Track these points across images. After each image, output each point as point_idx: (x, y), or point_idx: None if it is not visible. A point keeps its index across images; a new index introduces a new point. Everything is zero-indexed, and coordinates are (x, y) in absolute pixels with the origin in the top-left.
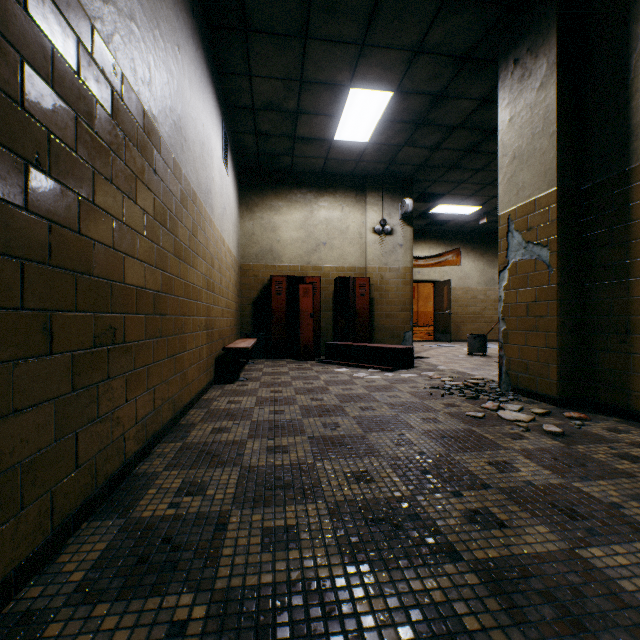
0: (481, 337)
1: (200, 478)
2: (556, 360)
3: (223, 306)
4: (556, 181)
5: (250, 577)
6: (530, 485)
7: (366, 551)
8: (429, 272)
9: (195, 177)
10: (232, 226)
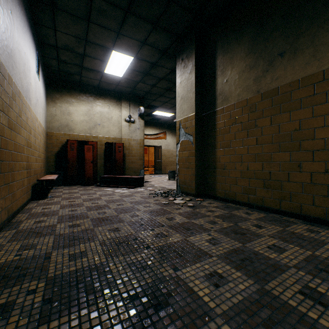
0: (173, 172)
1: (31, 243)
2: (195, 179)
3: (36, 156)
4: (195, 111)
5: (65, 270)
6: (178, 223)
7: (115, 252)
8: (152, 141)
9: (20, 83)
10: (42, 110)
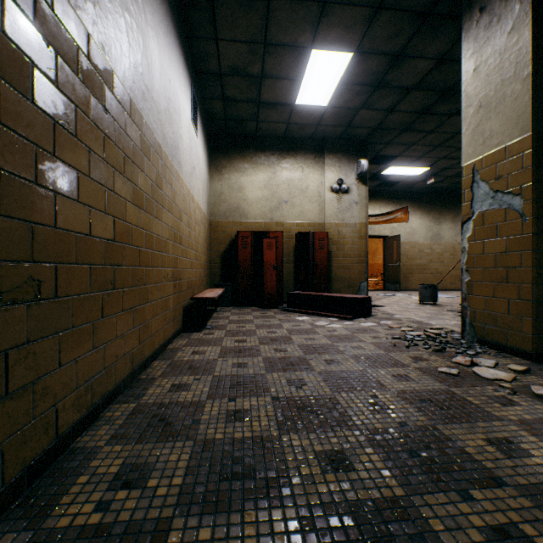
0: (432, 287)
1: (145, 458)
2: (531, 313)
3: (192, 258)
4: (531, 125)
5: None
6: None
7: None
8: (380, 228)
9: (159, 129)
10: (202, 185)
